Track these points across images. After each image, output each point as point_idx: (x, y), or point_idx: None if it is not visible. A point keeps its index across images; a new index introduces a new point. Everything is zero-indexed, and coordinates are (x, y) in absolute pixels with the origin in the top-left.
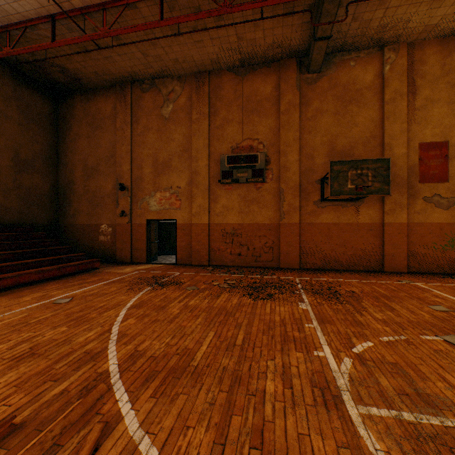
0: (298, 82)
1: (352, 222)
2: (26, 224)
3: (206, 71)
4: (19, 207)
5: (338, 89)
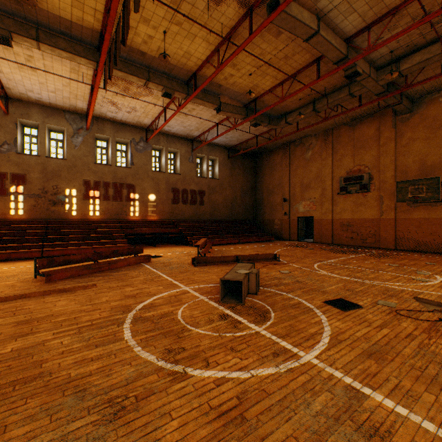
0: (393, 123)
1: (440, 217)
2: (244, 219)
3: (330, 129)
4: (242, 212)
5: (428, 121)
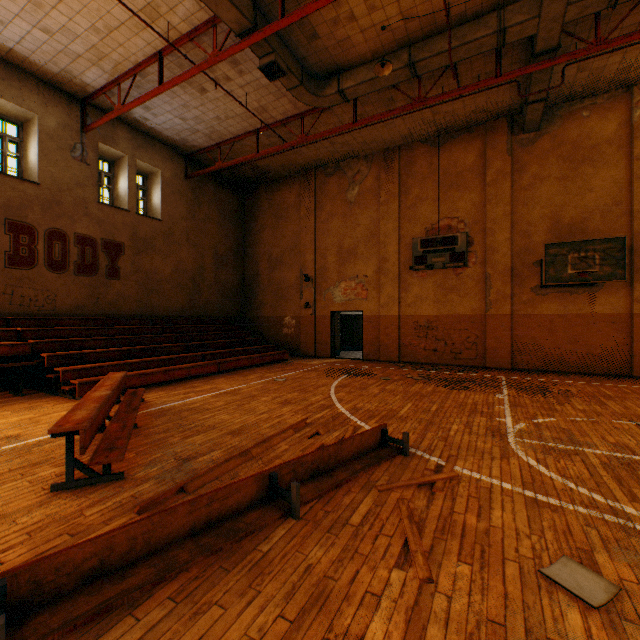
0: (509, 146)
1: (584, 313)
2: (222, 316)
3: (396, 147)
4: (217, 301)
5: (565, 148)
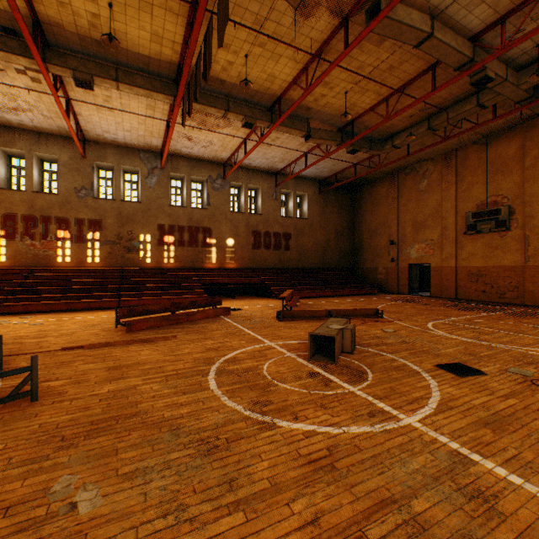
0: None
1: None
2: (339, 267)
3: (453, 150)
4: (337, 259)
5: None
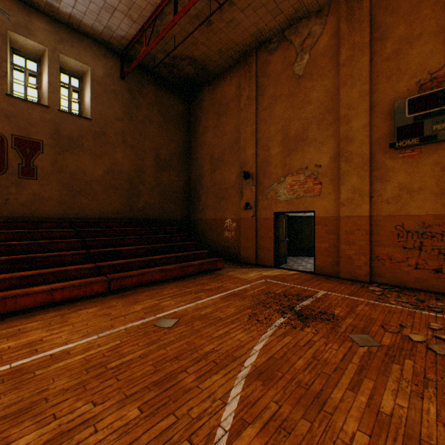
0: None
1: None
2: (165, 219)
3: None
4: (159, 204)
5: None
